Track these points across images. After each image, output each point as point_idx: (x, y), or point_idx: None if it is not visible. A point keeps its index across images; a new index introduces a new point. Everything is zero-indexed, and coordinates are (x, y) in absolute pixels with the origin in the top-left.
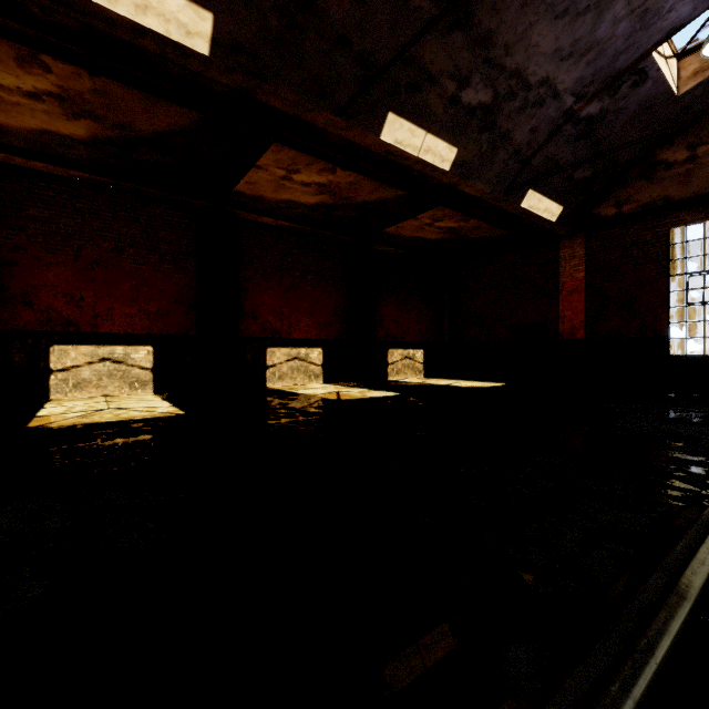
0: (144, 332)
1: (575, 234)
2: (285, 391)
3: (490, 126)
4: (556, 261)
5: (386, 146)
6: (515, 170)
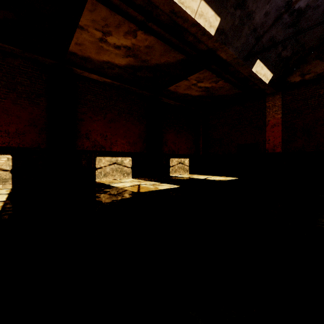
0: (4, 145)
1: (275, 93)
2: (105, 184)
3: (242, 4)
4: (264, 109)
5: (172, 5)
6: (252, 43)
